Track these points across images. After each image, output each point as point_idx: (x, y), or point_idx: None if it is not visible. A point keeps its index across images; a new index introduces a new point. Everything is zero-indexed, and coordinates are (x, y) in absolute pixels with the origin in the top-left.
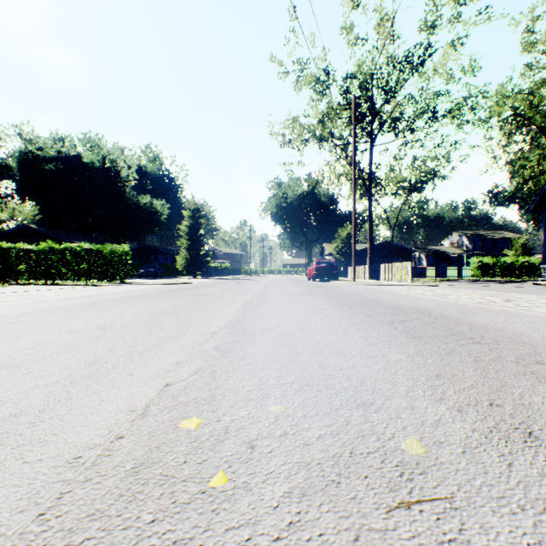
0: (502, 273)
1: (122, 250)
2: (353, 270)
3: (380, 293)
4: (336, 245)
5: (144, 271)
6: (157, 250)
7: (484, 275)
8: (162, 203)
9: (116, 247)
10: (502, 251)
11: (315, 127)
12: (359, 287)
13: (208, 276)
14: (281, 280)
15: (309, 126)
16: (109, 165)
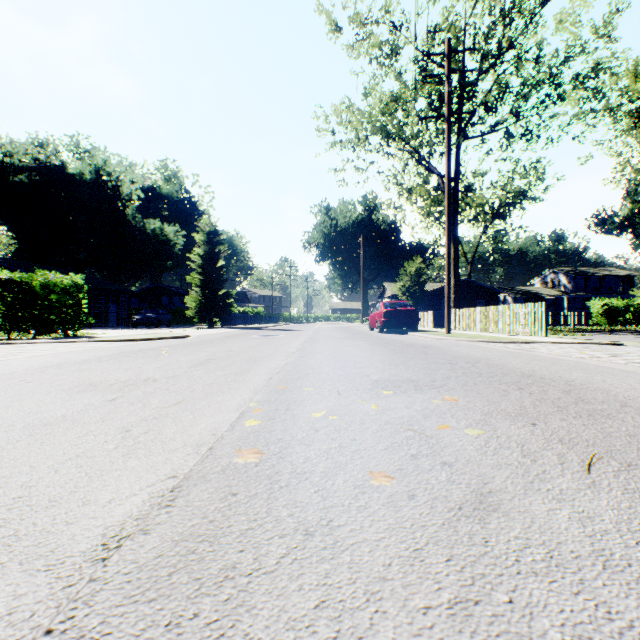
0: (637, 320)
1: (68, 282)
2: (447, 316)
3: (597, 372)
4: (402, 283)
5: (141, 318)
6: (172, 291)
7: (611, 324)
8: (175, 229)
9: (55, 277)
10: (611, 292)
11: (379, 113)
12: (489, 349)
13: (232, 325)
14: (332, 330)
15: (370, 114)
16: (105, 179)
